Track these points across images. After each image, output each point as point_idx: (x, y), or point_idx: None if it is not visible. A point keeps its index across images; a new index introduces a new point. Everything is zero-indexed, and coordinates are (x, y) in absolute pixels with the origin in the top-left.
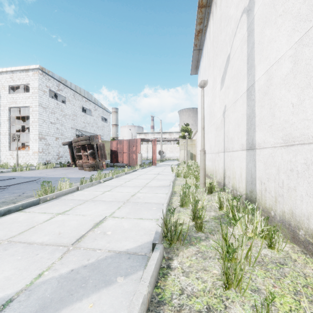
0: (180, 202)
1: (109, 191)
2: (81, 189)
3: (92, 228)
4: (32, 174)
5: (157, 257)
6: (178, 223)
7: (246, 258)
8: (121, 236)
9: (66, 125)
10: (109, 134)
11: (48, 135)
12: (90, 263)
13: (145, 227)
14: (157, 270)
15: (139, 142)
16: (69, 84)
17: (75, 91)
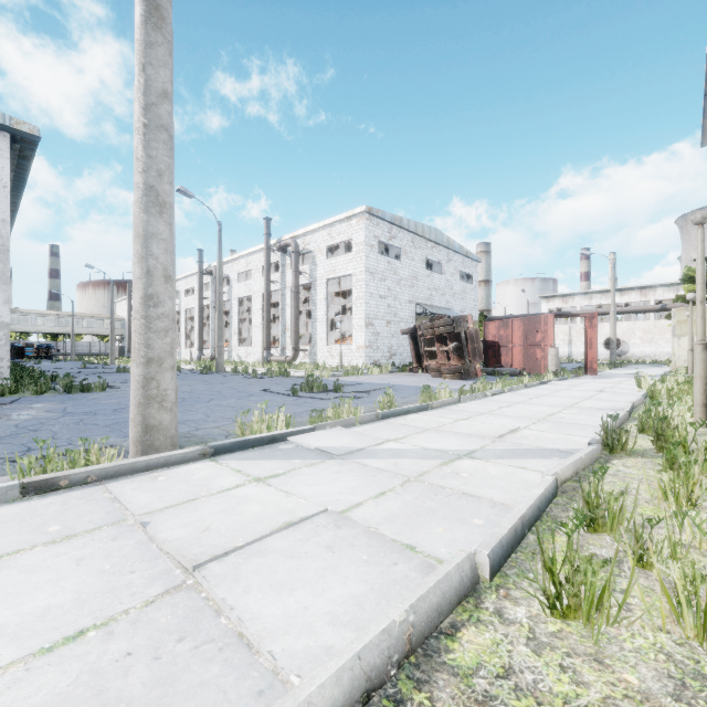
0: (638, 425)
1: (508, 407)
2: (464, 402)
3: (509, 432)
4: (374, 381)
5: (593, 448)
6: (623, 430)
7: None
8: (546, 441)
9: (401, 298)
10: (476, 307)
11: (376, 318)
12: (522, 449)
13: (577, 440)
14: (593, 457)
15: (551, 322)
16: (406, 224)
17: (414, 233)
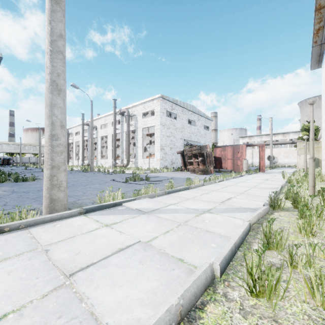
0: (284, 195)
1: (226, 187)
2: (205, 185)
3: (227, 200)
4: (164, 175)
5: (265, 207)
6: (279, 199)
7: (319, 216)
8: (244, 204)
9: (177, 137)
10: (211, 141)
11: (165, 146)
12: (233, 208)
13: (258, 203)
14: (266, 211)
15: (244, 148)
16: (179, 103)
17: (183, 107)
